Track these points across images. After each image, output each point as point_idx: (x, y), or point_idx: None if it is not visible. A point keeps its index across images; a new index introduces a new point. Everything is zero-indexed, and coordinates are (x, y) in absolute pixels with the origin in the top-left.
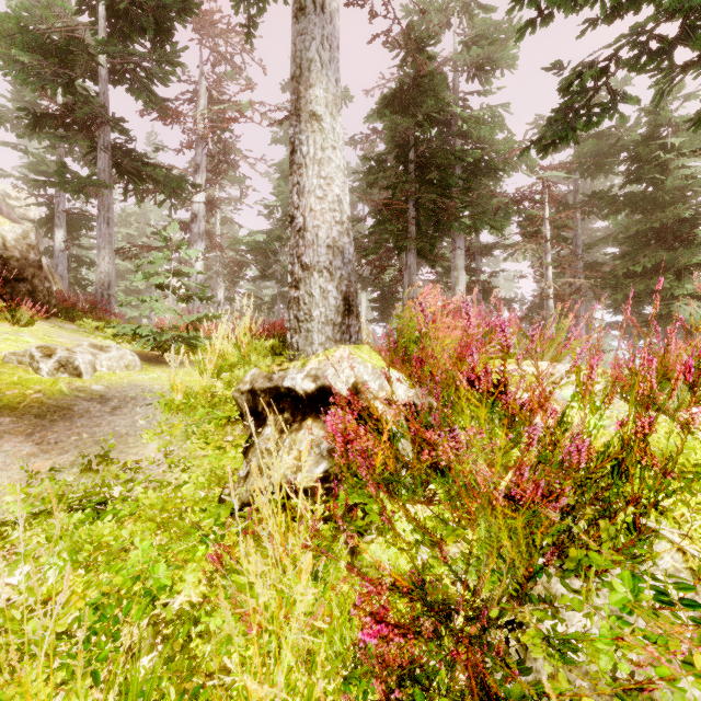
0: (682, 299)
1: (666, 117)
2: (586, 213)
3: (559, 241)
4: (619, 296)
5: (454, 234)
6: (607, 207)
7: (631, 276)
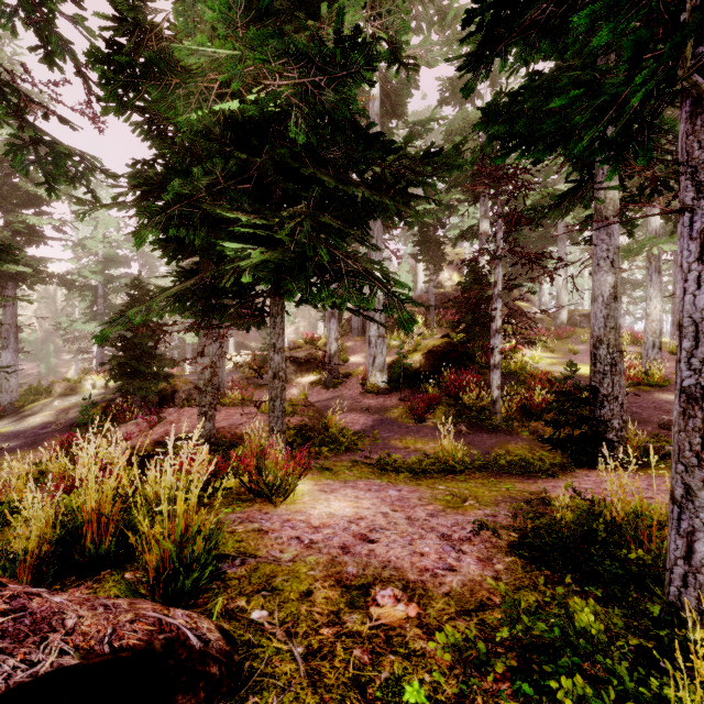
0: None
1: None
2: None
3: None
4: None
5: None
6: None
7: None
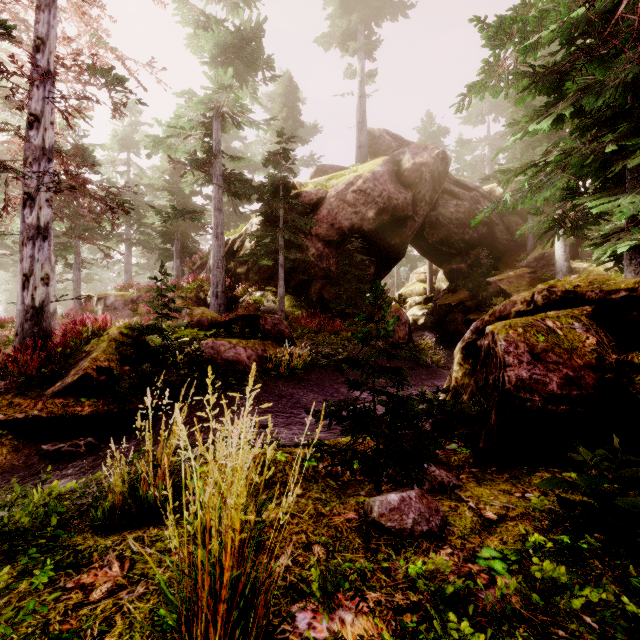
0: None
1: None
2: None
3: None
4: None
5: None
6: None
7: None
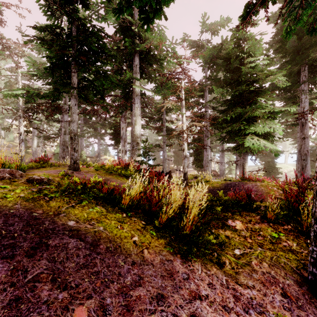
0: (250, 135)
1: (242, 33)
2: (210, 89)
3: (199, 104)
4: (219, 133)
5: (134, 95)
6: (215, 84)
7: (228, 123)
